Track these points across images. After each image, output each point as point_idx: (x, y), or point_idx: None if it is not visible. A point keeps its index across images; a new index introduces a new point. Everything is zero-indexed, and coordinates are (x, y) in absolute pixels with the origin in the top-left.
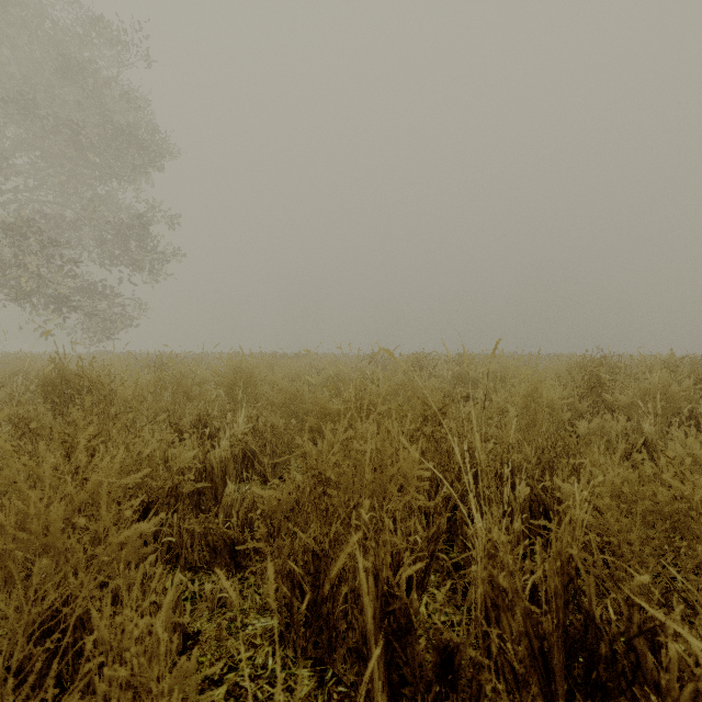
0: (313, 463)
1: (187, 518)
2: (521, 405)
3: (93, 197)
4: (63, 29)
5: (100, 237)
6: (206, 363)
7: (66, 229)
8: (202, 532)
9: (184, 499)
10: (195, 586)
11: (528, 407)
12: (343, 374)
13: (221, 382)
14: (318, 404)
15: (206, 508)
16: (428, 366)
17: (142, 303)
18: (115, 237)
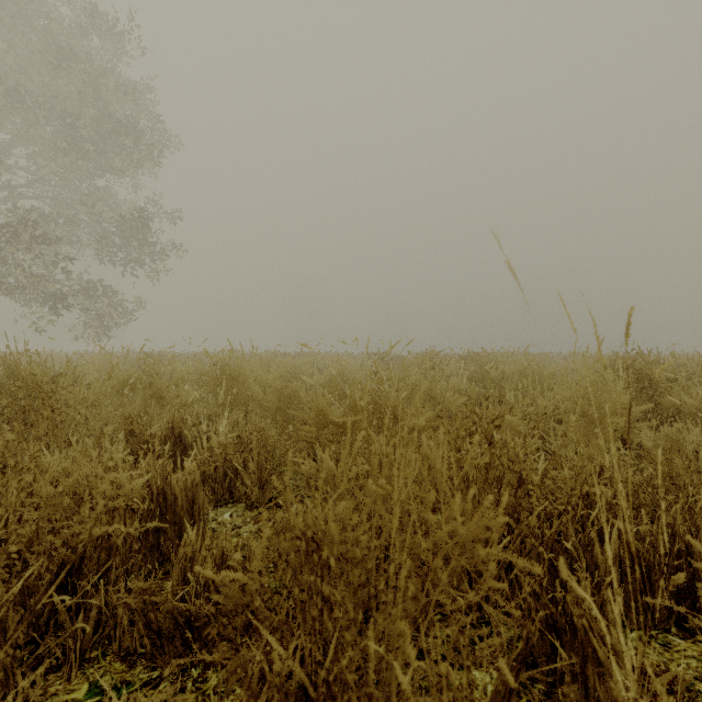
0: (300, 525)
1: (136, 567)
2: (579, 412)
3: (91, 193)
4: (59, 19)
5: (98, 233)
6: (203, 362)
7: (62, 225)
8: (138, 608)
9: (133, 542)
10: (122, 699)
11: (586, 414)
12: (348, 373)
13: (207, 382)
14: (316, 411)
15: (167, 550)
16: (439, 365)
17: (141, 301)
18: (113, 233)
